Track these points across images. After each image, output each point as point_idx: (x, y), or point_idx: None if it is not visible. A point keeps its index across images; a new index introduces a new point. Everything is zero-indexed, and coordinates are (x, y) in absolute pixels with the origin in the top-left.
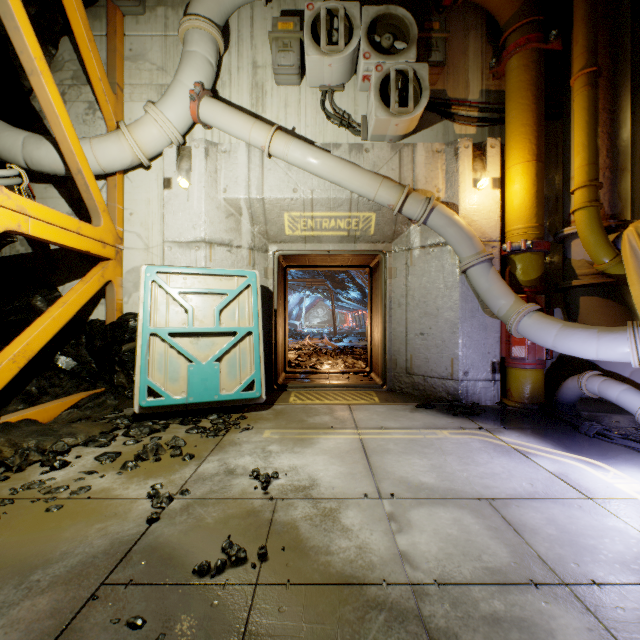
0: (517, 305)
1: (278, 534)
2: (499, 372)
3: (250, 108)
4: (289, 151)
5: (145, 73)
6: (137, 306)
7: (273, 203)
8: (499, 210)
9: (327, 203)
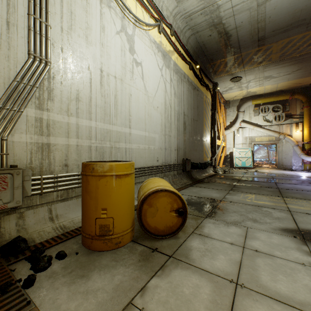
0: (300, 153)
1: (259, 171)
2: (301, 165)
3: (248, 121)
4: (256, 129)
5: (229, 117)
6: (228, 153)
7: (253, 136)
8: (301, 136)
9: (264, 136)
